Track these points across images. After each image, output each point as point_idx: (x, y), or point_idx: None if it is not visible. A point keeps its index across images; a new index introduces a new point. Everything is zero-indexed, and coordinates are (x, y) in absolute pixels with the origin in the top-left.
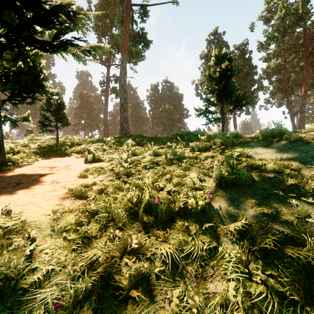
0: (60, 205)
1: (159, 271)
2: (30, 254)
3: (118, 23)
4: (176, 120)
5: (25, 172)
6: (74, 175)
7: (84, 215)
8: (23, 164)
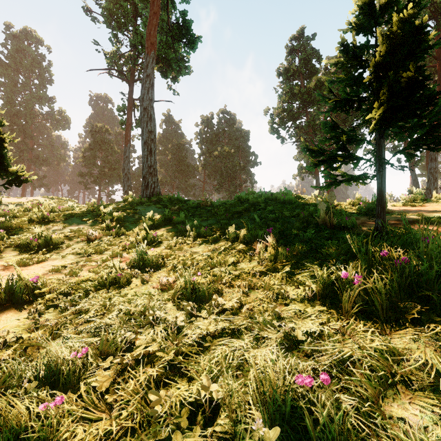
0: None
1: None
2: None
3: (141, 1)
4: (240, 170)
5: None
6: None
7: None
8: None
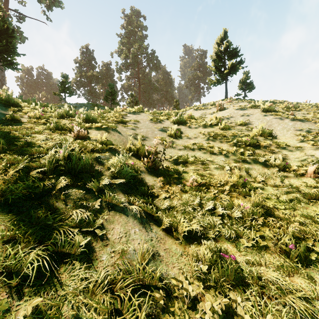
0: None
1: None
2: None
3: None
4: None
5: None
6: None
7: None
8: None
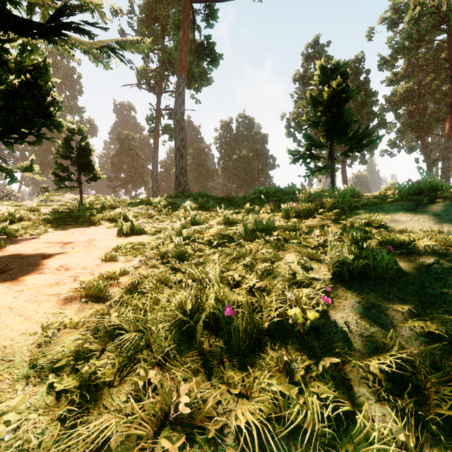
0: (58, 314)
1: None
2: None
3: (172, 29)
4: (258, 172)
5: (22, 251)
6: (97, 256)
7: (97, 334)
8: (24, 237)
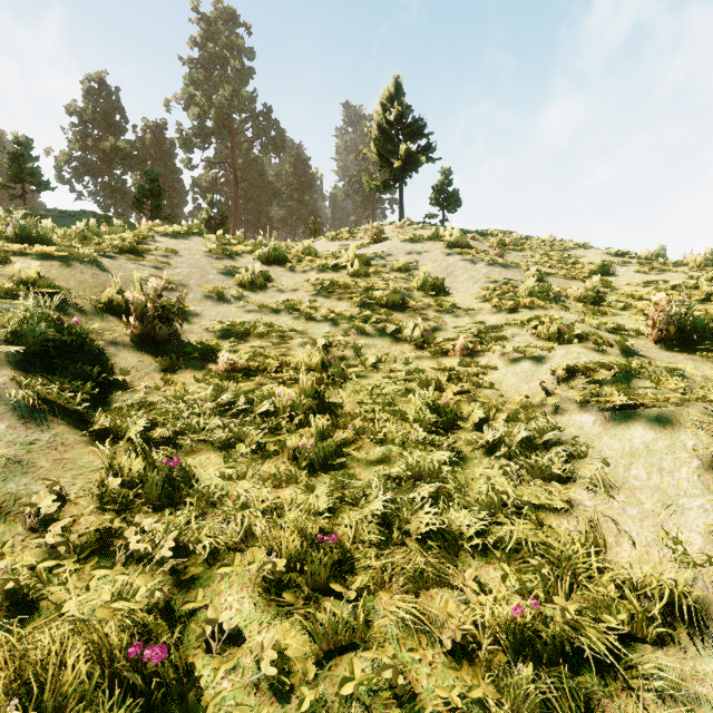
0: None
1: None
2: None
3: None
4: None
5: None
6: None
7: None
8: None
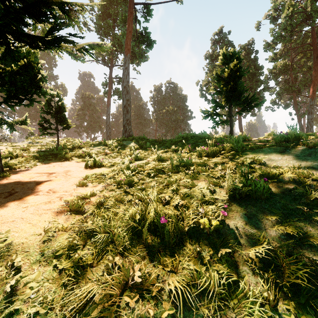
0: (53, 222)
1: (168, 315)
2: (12, 289)
3: (121, 23)
4: (180, 122)
5: (21, 179)
6: (72, 183)
7: (79, 235)
8: (21, 169)
